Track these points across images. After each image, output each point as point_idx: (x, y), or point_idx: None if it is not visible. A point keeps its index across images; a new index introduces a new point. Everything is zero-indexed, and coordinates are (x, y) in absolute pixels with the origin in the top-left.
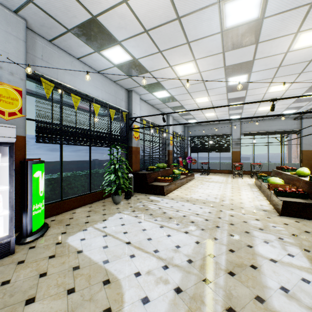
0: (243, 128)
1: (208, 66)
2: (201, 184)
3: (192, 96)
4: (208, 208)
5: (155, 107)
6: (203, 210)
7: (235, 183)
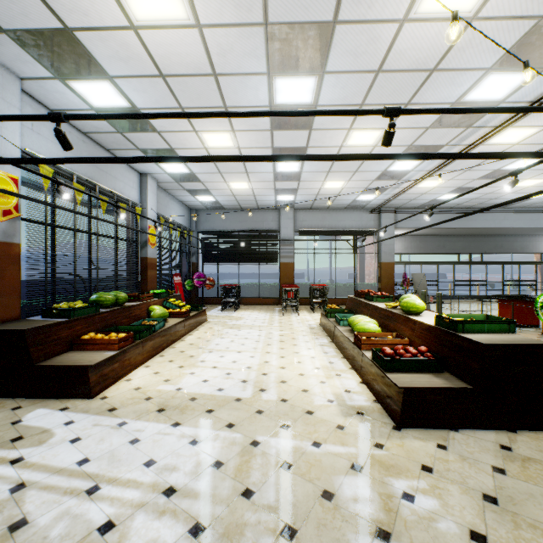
0: (298, 222)
1: (222, 2)
2: (218, 335)
3: (194, 123)
4: (218, 440)
5: (98, 142)
6: (197, 458)
7: (287, 327)
